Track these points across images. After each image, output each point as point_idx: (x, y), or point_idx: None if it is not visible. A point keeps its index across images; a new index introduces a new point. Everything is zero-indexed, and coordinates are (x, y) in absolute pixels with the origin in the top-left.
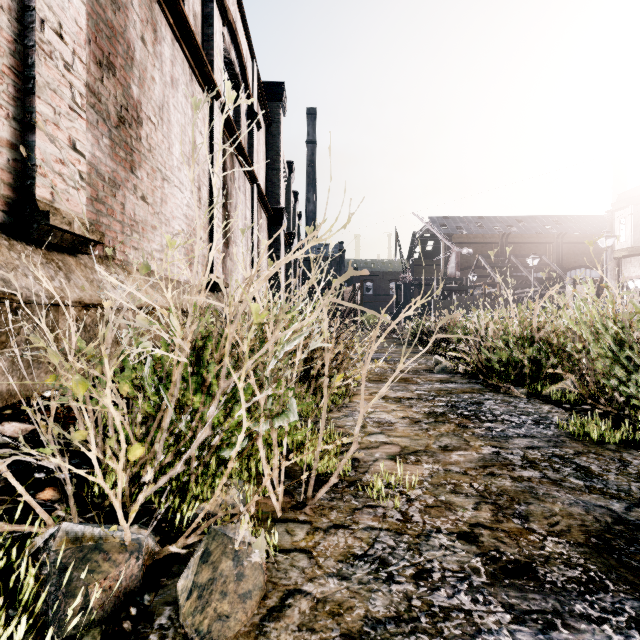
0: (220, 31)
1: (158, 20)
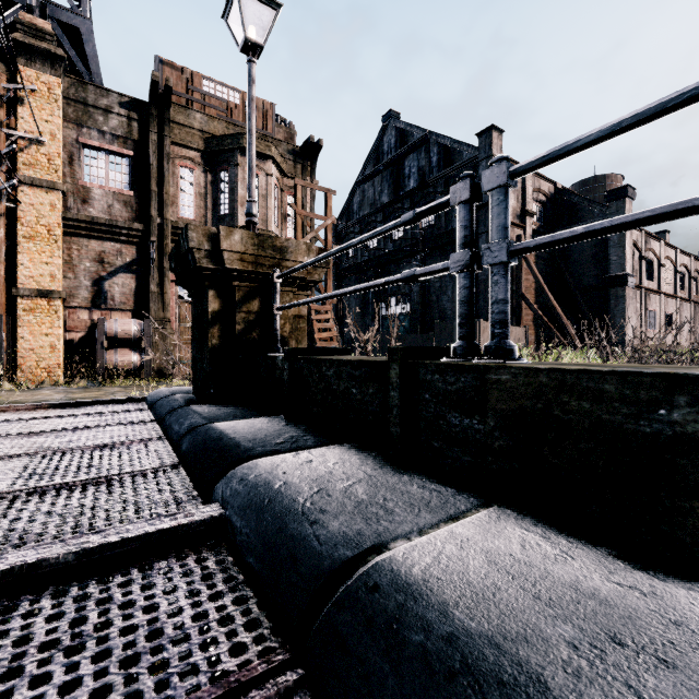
0: (692, 283)
1: (682, 304)
